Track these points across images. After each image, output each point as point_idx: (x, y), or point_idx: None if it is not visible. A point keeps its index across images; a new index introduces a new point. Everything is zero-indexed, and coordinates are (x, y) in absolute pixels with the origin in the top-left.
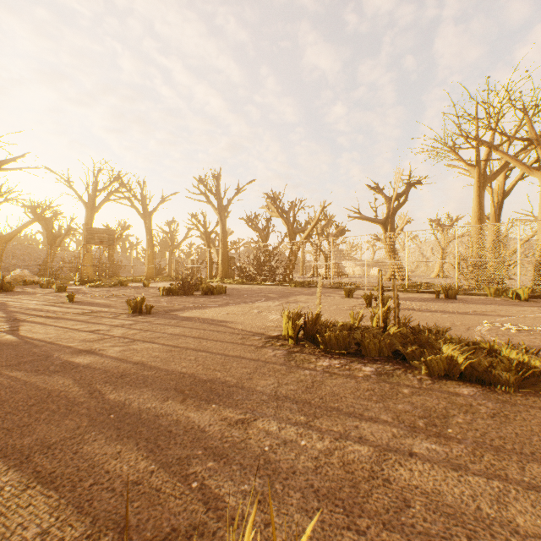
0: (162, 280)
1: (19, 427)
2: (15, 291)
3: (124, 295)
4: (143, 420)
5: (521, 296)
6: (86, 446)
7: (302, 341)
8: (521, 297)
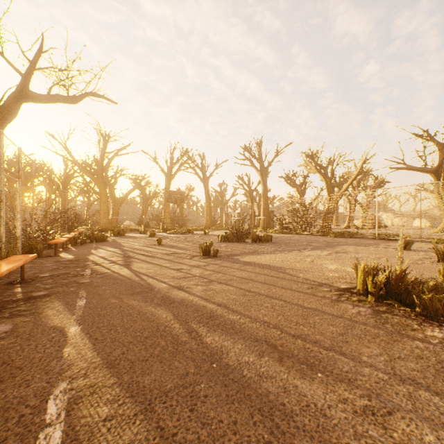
0: (216, 229)
1: (139, 361)
2: (126, 235)
3: (193, 240)
4: (246, 379)
5: None
6: (199, 403)
7: (383, 299)
8: None
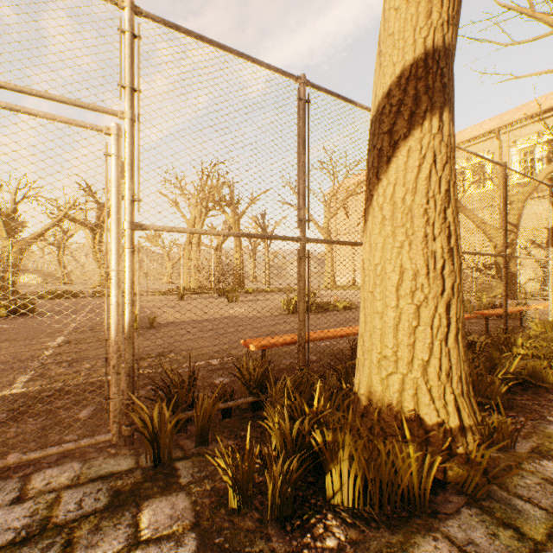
0: None
1: None
2: None
3: None
4: None
5: (249, 291)
6: None
7: None
8: (250, 292)
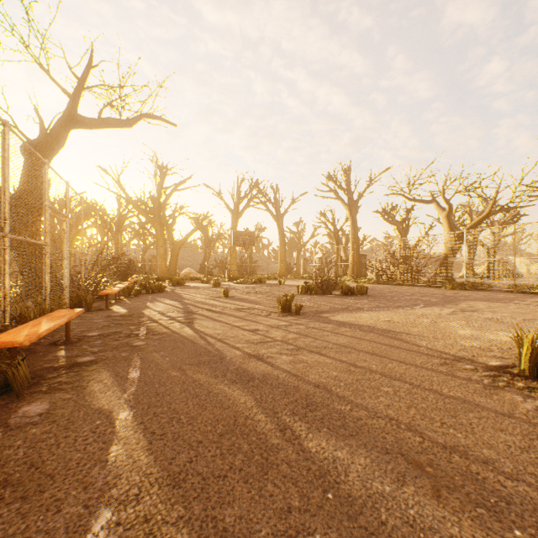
0: (293, 278)
1: (213, 477)
2: (186, 285)
3: (266, 292)
4: (389, 530)
5: None
6: None
7: None
8: None
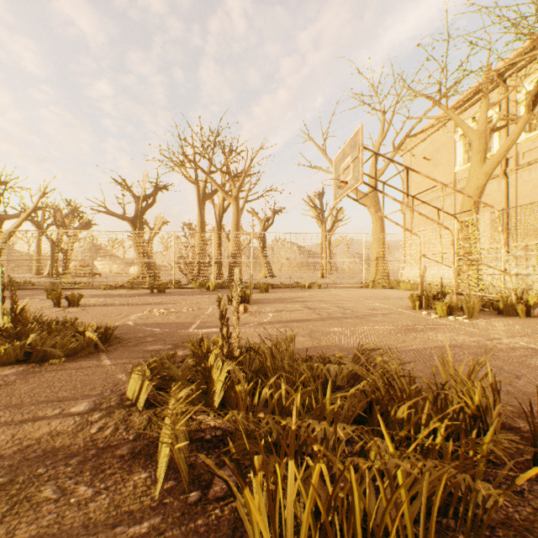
0: None
1: None
2: None
3: None
4: None
5: (211, 287)
6: None
7: None
8: (211, 288)
